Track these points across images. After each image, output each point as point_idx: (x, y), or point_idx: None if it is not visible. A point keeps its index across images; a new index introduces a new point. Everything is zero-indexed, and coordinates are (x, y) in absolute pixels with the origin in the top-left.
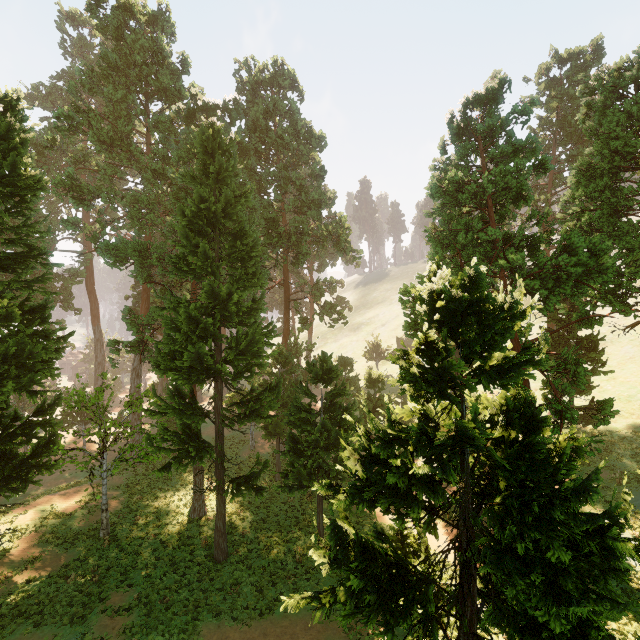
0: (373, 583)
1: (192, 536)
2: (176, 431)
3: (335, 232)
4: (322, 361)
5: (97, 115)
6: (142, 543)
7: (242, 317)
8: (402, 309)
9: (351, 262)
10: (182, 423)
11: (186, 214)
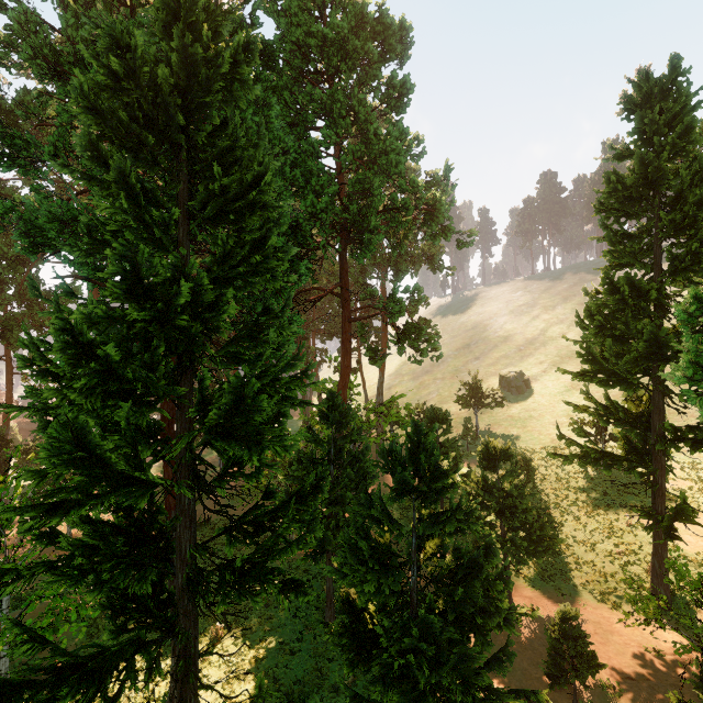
0: None
1: None
2: None
3: (428, 197)
4: (413, 443)
5: (22, 3)
6: None
7: (238, 345)
8: (678, 317)
9: (441, 268)
10: None
11: (76, 84)
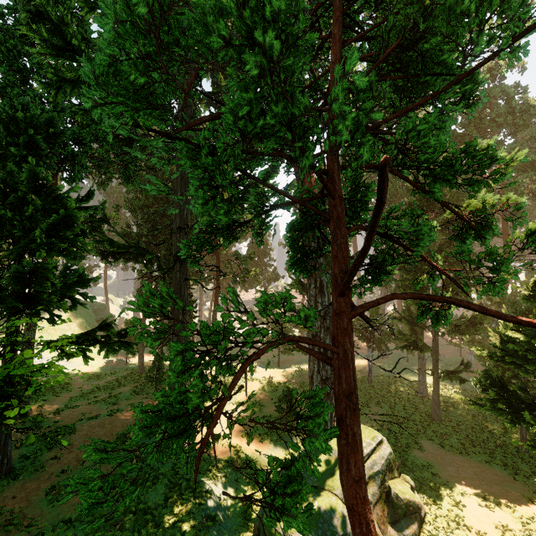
0: (507, 402)
1: (417, 403)
2: (407, 334)
3: None
4: None
5: None
6: (387, 394)
7: (452, 266)
8: None
9: None
10: (410, 330)
11: (412, 207)
